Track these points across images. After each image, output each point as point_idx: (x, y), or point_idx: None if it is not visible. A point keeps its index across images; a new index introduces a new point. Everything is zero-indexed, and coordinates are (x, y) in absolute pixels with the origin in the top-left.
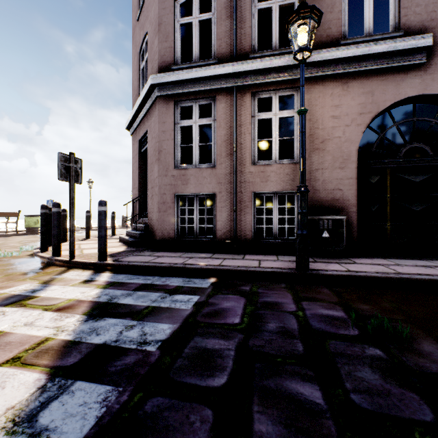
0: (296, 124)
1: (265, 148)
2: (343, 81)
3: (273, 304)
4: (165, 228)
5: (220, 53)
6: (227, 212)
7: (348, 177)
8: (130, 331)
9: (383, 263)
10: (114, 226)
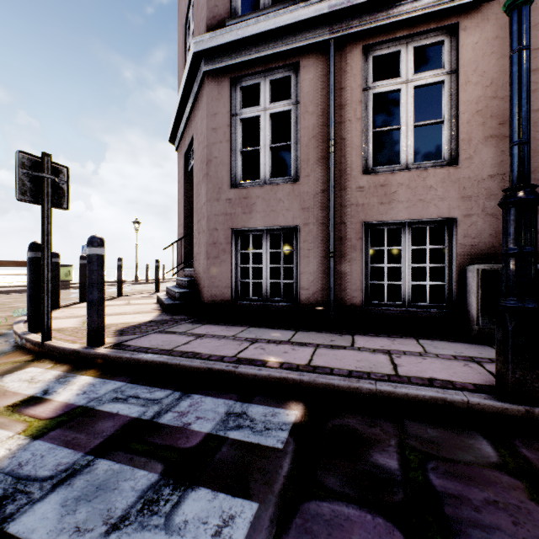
0: (448, 94)
1: None
2: None
3: None
4: (216, 285)
5: None
6: (318, 258)
7: None
8: None
9: None
10: (158, 279)
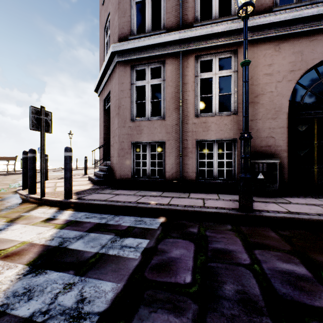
0: (233, 81)
1: (203, 107)
2: (275, 43)
3: (224, 252)
4: (123, 170)
5: (168, 24)
6: (174, 157)
7: (280, 126)
8: (67, 294)
9: (317, 203)
10: (86, 167)
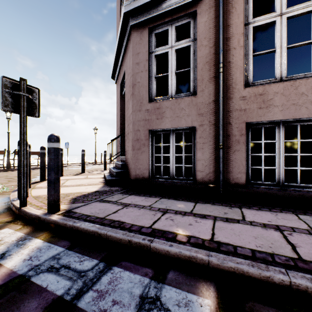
0: None
1: None
2: None
3: None
4: (138, 168)
5: None
6: (210, 149)
7: None
8: None
9: None
10: (105, 162)
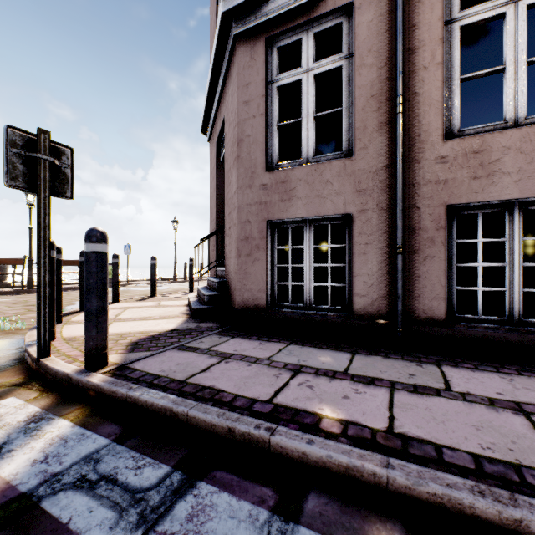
0: None
1: None
2: None
3: None
4: (248, 288)
5: None
6: (379, 255)
7: None
8: None
9: None
10: (192, 278)
